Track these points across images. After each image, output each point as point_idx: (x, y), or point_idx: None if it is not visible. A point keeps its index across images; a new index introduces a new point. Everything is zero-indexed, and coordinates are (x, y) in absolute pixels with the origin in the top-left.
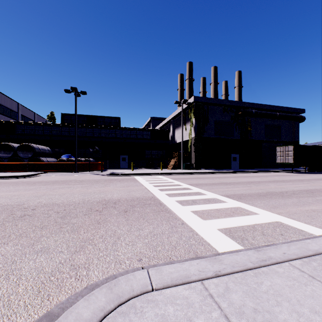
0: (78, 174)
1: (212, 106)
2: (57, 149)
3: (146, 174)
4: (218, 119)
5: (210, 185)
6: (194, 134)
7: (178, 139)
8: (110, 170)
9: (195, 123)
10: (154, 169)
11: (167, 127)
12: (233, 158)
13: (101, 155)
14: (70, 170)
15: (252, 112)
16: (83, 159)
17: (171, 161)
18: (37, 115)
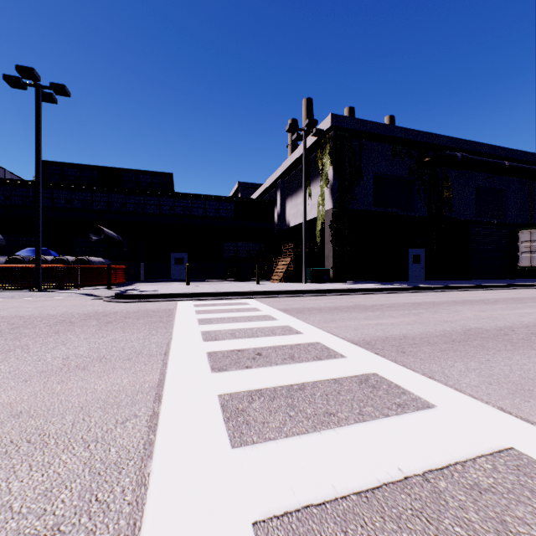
0: (32, 296)
1: (370, 143)
2: (23, 237)
3: (214, 295)
4: (381, 173)
5: (460, 354)
6: (332, 202)
7: (293, 219)
8: (142, 284)
9: (335, 177)
10: (242, 281)
11: (269, 197)
12: (412, 258)
13: (128, 252)
14: (26, 284)
15: (456, 156)
16: (73, 259)
17: (278, 264)
18: (11, 175)
